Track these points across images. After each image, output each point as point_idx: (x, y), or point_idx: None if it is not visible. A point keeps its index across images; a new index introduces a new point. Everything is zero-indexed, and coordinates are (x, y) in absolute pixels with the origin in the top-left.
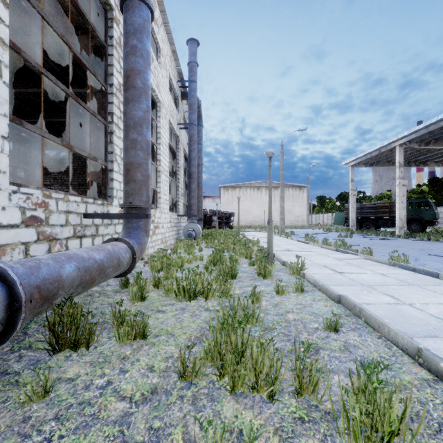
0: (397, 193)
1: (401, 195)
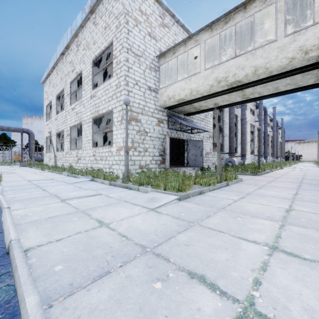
0: None
1: None
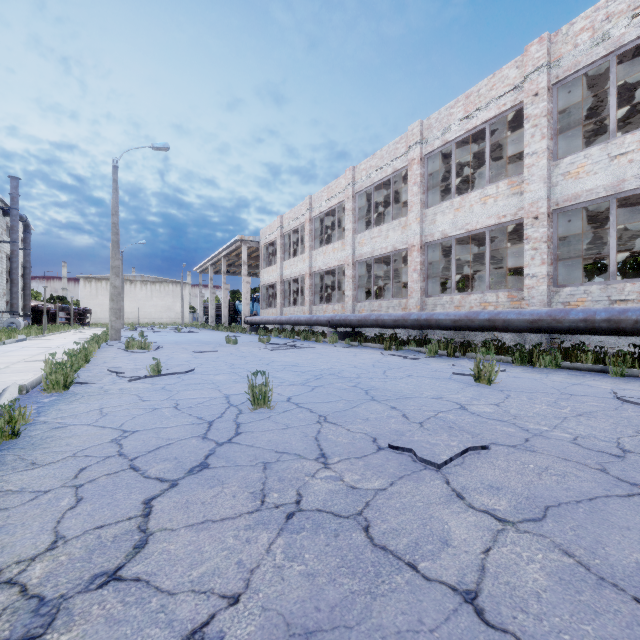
0: (210, 298)
1: (212, 300)
